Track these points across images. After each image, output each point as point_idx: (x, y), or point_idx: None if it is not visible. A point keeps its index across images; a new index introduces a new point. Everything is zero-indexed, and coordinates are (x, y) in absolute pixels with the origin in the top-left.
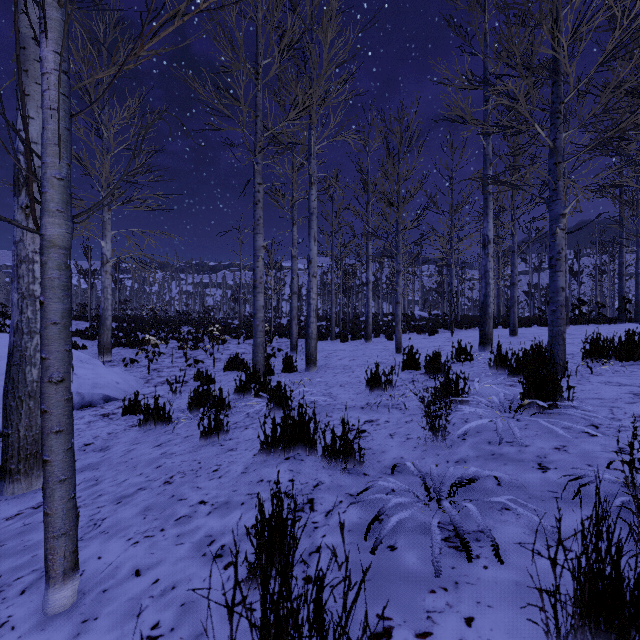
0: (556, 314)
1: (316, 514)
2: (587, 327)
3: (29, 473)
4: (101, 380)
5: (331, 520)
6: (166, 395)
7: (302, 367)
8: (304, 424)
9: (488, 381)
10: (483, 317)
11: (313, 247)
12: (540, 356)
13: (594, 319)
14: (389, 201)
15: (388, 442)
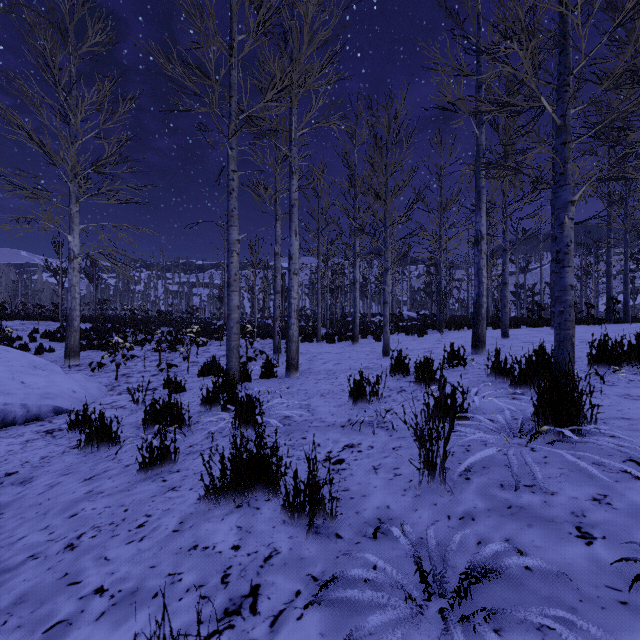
0: (564, 316)
1: (257, 621)
2: (577, 328)
3: None
4: (54, 389)
5: (277, 637)
6: (128, 405)
7: (283, 372)
8: (263, 458)
9: (487, 392)
10: (476, 318)
11: (294, 242)
12: (544, 363)
13: (582, 319)
14: (376, 195)
15: (371, 480)
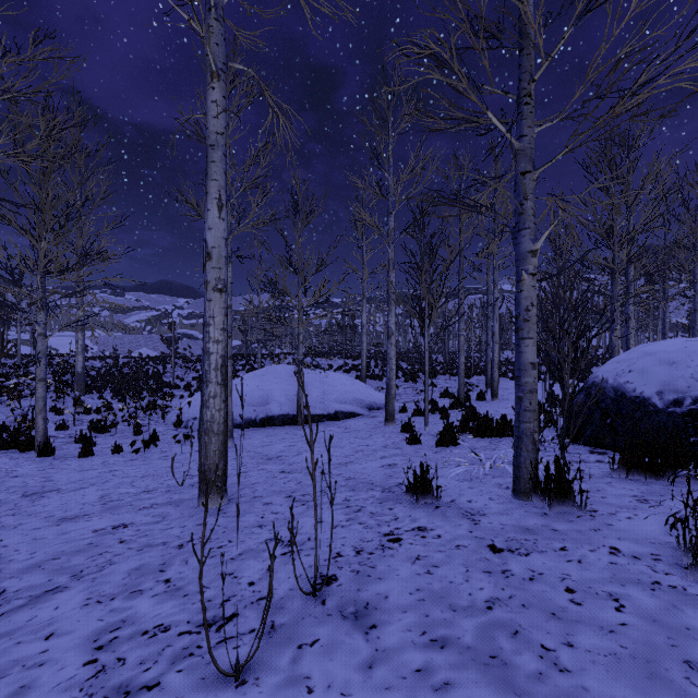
0: None
1: None
2: None
3: (392, 421)
4: (380, 398)
5: None
6: (412, 408)
7: (490, 399)
8: (476, 413)
9: None
10: None
11: (495, 325)
12: None
13: None
14: None
15: None
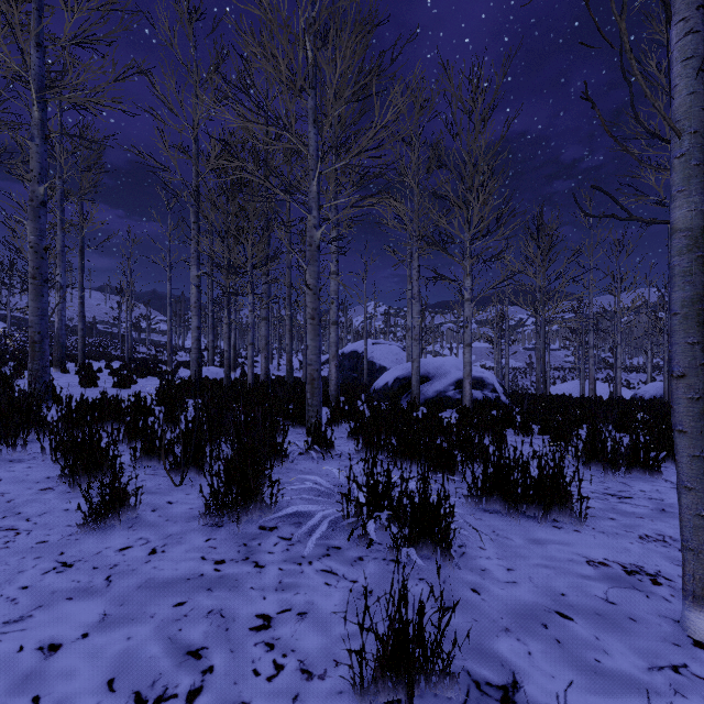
0: None
1: None
2: None
3: None
4: None
5: None
6: None
7: None
8: None
9: None
10: None
11: None
12: None
13: None
14: None
15: None
